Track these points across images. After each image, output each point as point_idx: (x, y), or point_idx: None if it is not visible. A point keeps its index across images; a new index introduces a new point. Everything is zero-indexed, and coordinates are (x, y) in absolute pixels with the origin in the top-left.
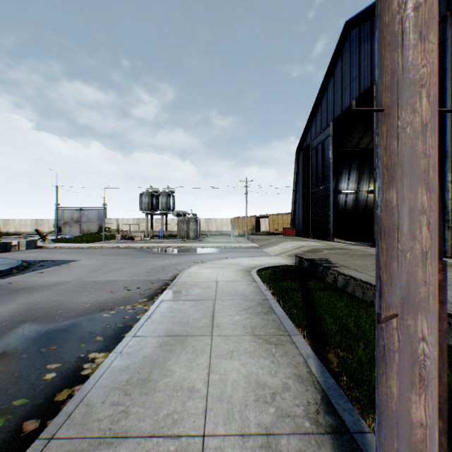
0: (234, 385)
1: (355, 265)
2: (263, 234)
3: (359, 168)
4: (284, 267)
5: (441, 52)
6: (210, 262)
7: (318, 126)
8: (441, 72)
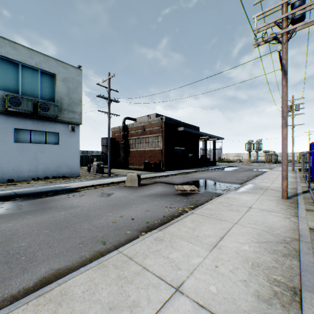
0: None
1: None
2: None
3: None
4: None
5: None
6: None
7: None
8: None
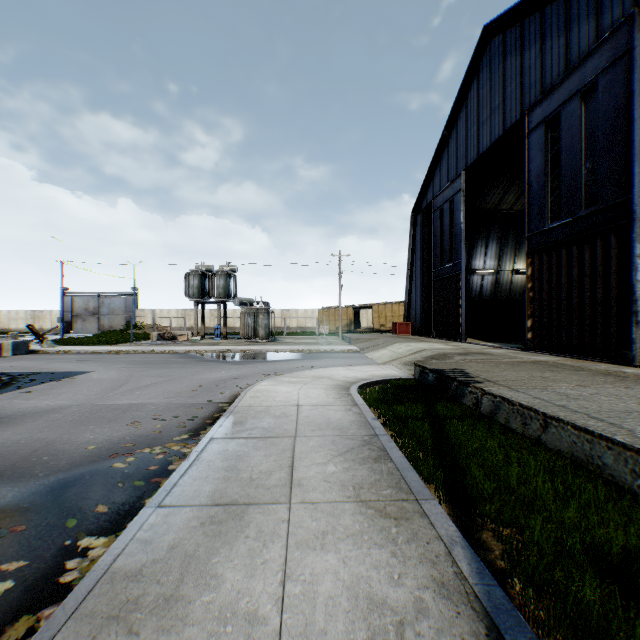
0: (330, 607)
1: (506, 380)
2: (365, 331)
3: (501, 238)
4: (398, 381)
5: (625, 67)
6: (289, 374)
7: (444, 176)
8: (625, 96)
